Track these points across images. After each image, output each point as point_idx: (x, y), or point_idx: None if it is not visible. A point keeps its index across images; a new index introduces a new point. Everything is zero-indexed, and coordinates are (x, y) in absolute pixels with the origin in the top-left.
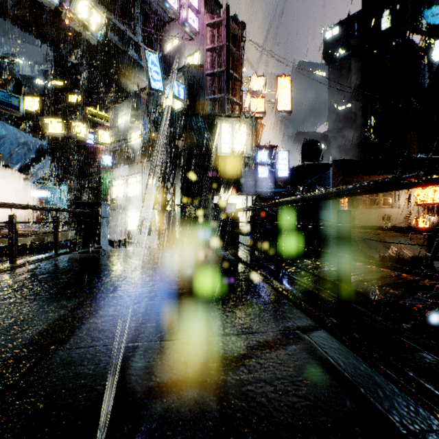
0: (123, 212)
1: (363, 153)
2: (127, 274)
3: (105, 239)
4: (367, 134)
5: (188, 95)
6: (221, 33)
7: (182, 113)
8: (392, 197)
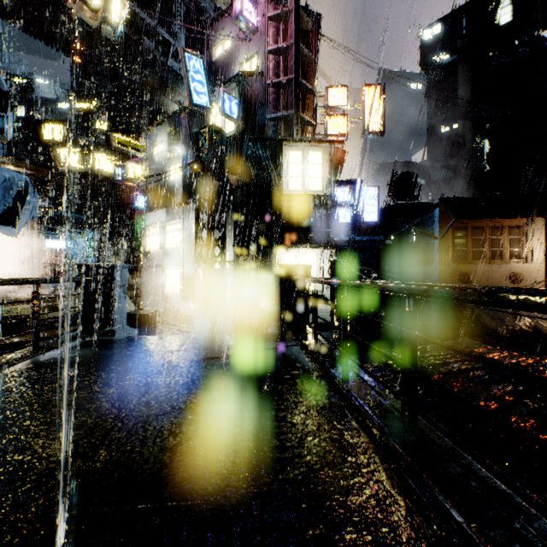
0: (159, 270)
1: (474, 189)
2: (116, 422)
3: (121, 316)
4: (479, 164)
5: (244, 113)
6: (287, 29)
7: (236, 137)
8: (522, 249)
